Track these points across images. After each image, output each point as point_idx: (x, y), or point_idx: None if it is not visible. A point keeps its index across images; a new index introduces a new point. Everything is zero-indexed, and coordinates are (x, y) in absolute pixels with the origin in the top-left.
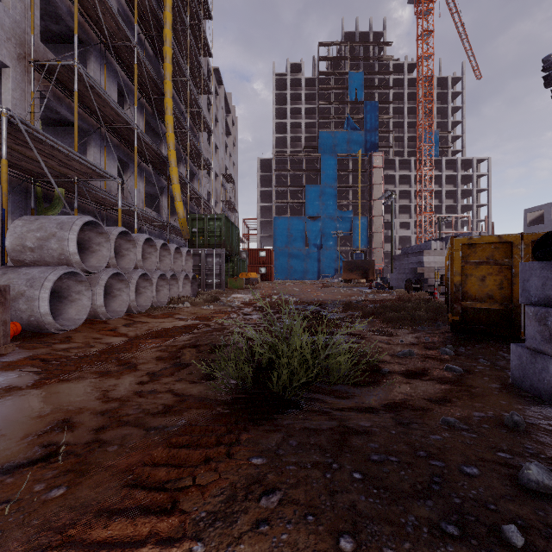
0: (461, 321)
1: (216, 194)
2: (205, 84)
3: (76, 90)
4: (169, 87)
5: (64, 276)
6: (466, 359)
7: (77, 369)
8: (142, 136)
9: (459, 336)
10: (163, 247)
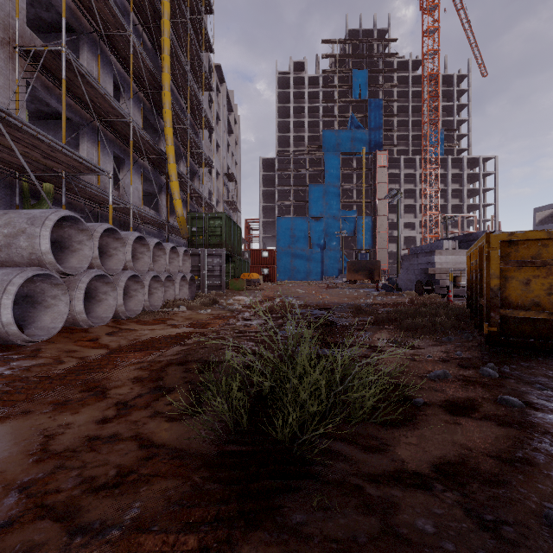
0: (500, 332)
1: (218, 193)
2: (206, 80)
3: (64, 78)
4: (167, 80)
5: (36, 278)
6: (516, 383)
7: (26, 399)
8: (138, 130)
9: (497, 351)
10: (157, 246)
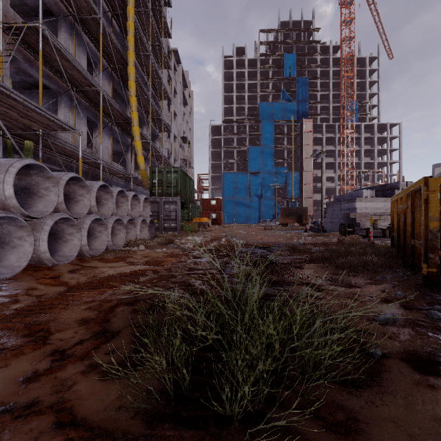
0: (439, 273)
1: (175, 153)
2: (165, 60)
3: (40, 50)
4: (132, 57)
5: (3, 221)
6: None
7: None
8: (107, 98)
9: (438, 291)
10: (121, 194)
